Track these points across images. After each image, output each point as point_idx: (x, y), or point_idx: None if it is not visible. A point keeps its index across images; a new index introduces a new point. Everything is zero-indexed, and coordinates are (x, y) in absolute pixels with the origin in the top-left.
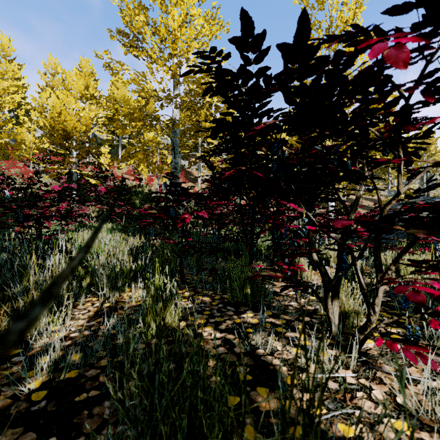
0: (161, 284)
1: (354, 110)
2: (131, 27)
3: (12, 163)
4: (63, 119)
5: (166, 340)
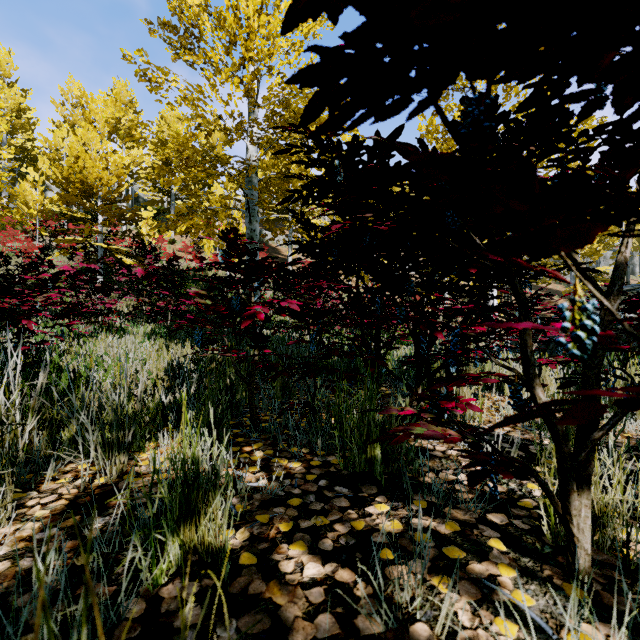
0: (194, 454)
1: None
2: (181, 16)
3: (10, 234)
4: (81, 165)
5: (199, 588)
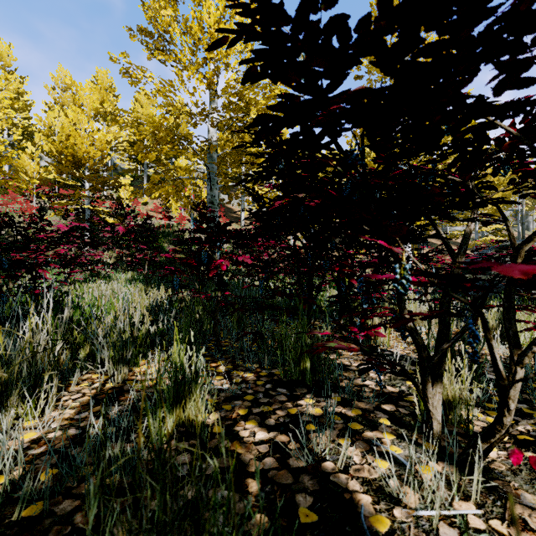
0: (182, 361)
1: (495, 77)
2: (156, 24)
3: (12, 197)
4: (73, 142)
5: (188, 445)
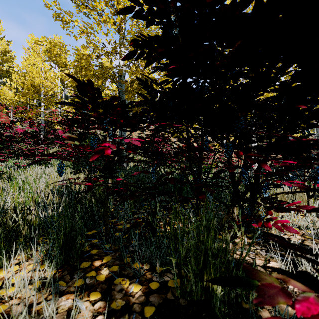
0: None
1: None
2: None
3: None
4: (31, 75)
5: None
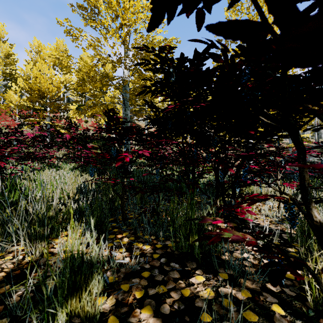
0: (78, 251)
1: None
2: (89, 2)
3: (3, 117)
4: (38, 81)
5: None
